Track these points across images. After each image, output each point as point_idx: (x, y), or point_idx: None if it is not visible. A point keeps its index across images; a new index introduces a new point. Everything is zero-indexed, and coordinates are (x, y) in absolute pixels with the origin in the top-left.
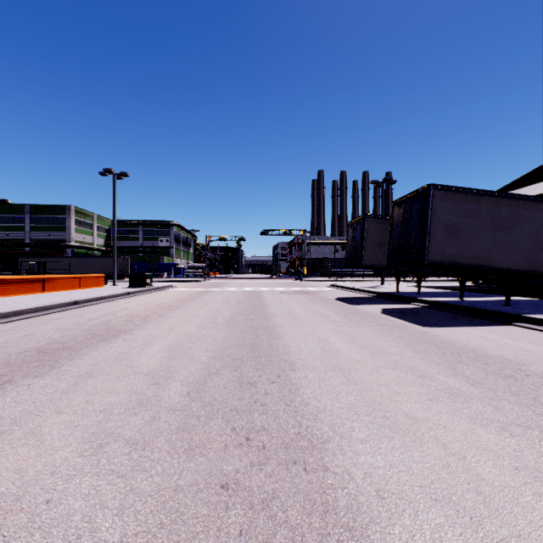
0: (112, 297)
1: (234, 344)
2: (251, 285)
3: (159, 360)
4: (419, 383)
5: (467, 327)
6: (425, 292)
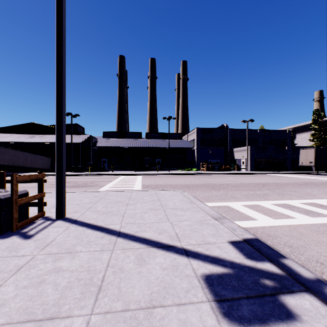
0: None
1: None
2: None
3: None
4: None
5: None
6: None
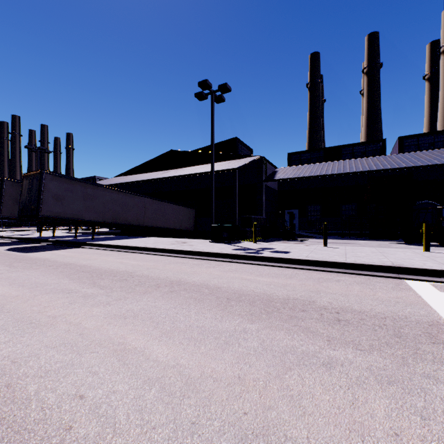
0: None
1: None
2: None
3: None
4: None
5: (54, 250)
6: (63, 236)
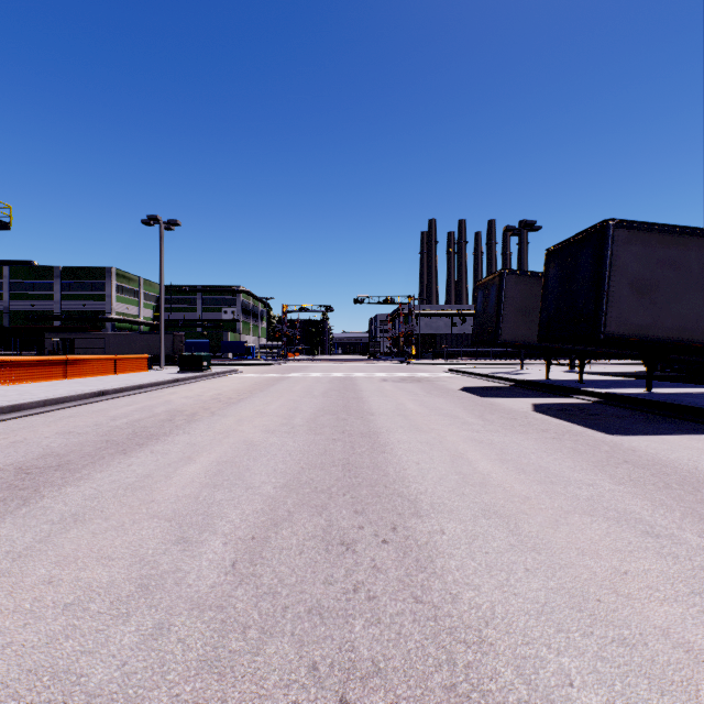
0: (154, 385)
1: (317, 462)
2: (341, 370)
3: (196, 490)
4: (655, 551)
5: (677, 435)
6: (588, 380)
